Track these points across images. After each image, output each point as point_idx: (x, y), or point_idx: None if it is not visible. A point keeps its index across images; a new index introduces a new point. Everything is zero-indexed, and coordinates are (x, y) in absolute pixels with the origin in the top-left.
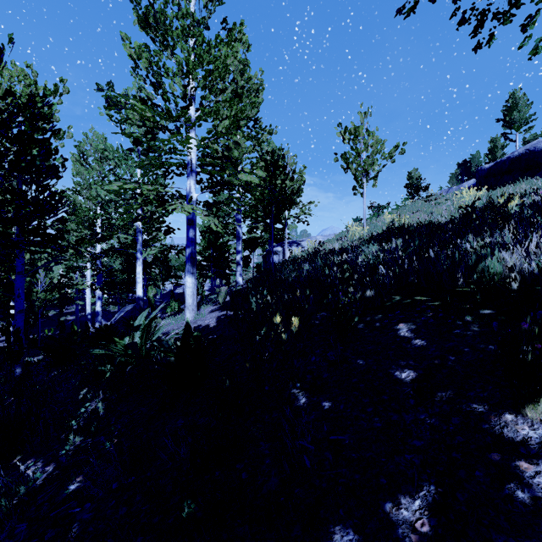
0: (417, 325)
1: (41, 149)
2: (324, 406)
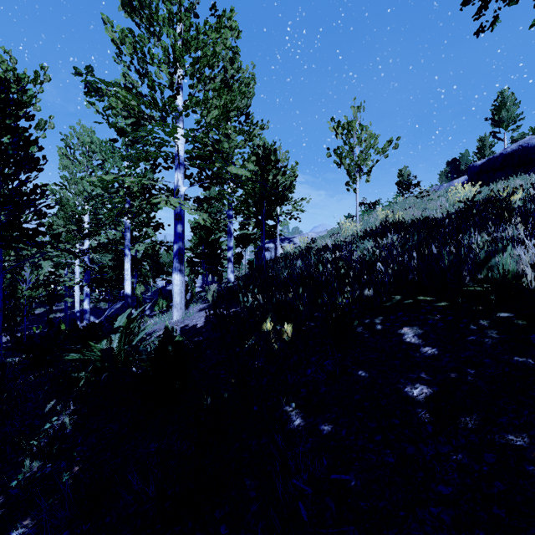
0: (424, 329)
1: (13, 136)
2: (323, 431)
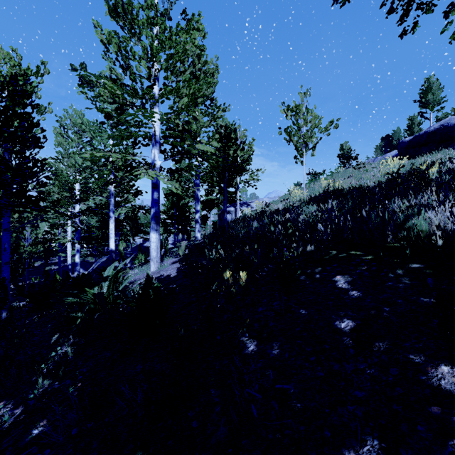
0: (353, 277)
1: (21, 121)
2: (270, 354)
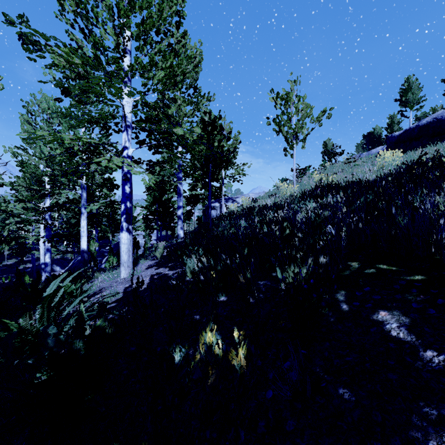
0: (410, 317)
1: None
2: None
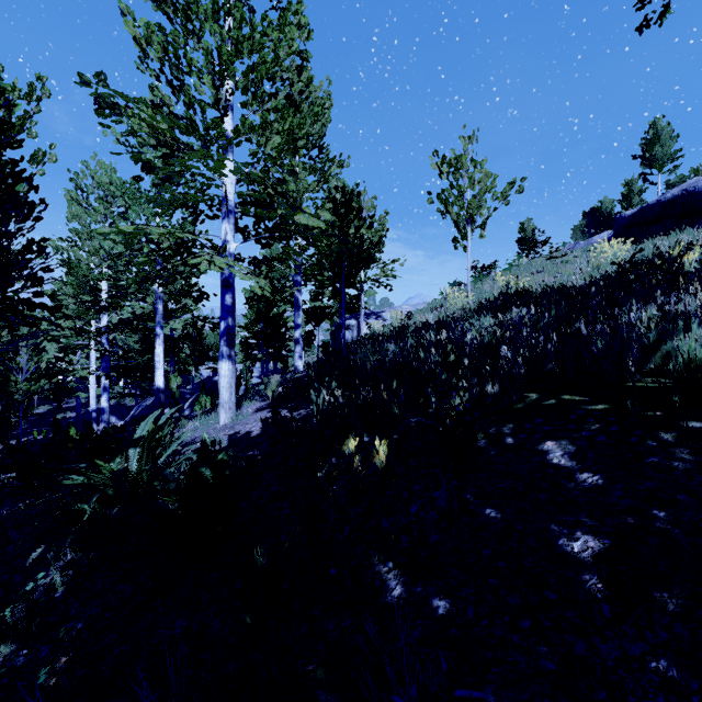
0: (577, 445)
1: None
2: (437, 609)
